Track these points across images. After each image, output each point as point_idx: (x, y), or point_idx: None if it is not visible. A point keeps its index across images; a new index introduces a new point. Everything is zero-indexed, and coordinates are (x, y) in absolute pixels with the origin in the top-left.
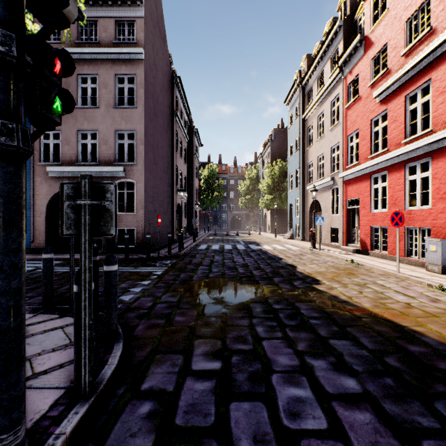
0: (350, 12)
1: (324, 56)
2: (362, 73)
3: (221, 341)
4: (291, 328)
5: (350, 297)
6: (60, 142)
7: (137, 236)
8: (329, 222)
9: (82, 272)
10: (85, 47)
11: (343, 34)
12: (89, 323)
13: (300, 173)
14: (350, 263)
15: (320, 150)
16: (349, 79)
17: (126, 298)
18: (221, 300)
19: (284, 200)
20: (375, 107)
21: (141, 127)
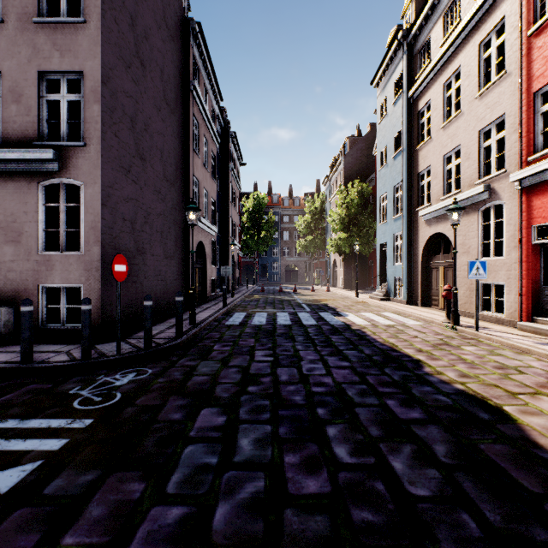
0: None
1: None
2: None
3: None
4: None
5: None
6: None
7: None
8: None
9: None
10: None
11: None
12: None
13: (403, 190)
14: None
15: (449, 141)
16: None
17: None
18: None
19: (366, 240)
20: None
21: (96, 64)
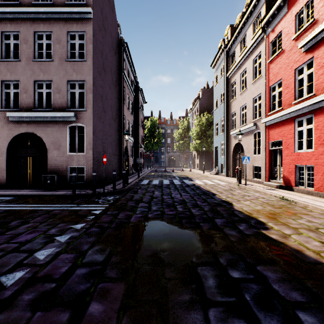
0: None
1: (246, 22)
2: (285, 29)
3: None
4: None
5: (319, 254)
6: (19, 91)
7: (87, 173)
8: (252, 161)
9: None
10: (41, 7)
11: None
12: None
13: (224, 121)
14: (280, 199)
15: (242, 101)
16: (271, 36)
17: (42, 255)
18: (159, 258)
19: (210, 144)
20: (300, 57)
21: (90, 77)
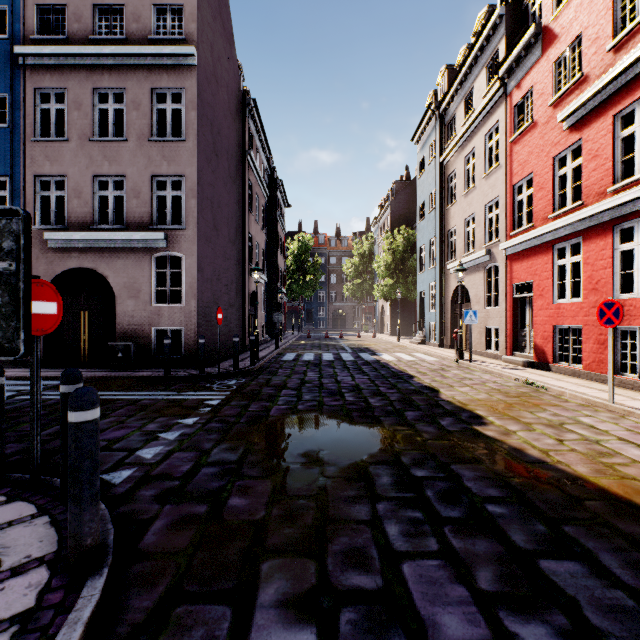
0: None
1: (475, 64)
2: (539, 85)
3: (316, 562)
4: (454, 527)
5: (546, 452)
6: (66, 194)
7: (186, 341)
8: (484, 319)
9: None
10: (105, 45)
11: (506, 28)
12: None
13: (436, 244)
14: (524, 384)
15: (468, 208)
16: (516, 96)
17: (148, 454)
18: (316, 457)
19: (411, 286)
20: (561, 137)
21: (193, 170)
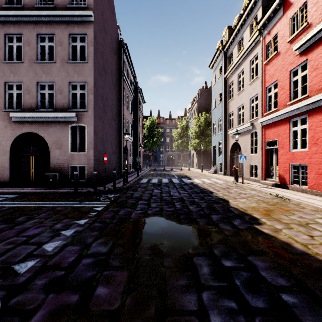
0: None
1: (244, 24)
2: (281, 32)
3: None
4: (263, 318)
5: (306, 246)
6: (22, 92)
7: (88, 172)
8: (249, 160)
9: None
10: (43, 10)
11: (261, 2)
12: None
13: (222, 121)
14: (275, 196)
15: (240, 101)
16: (268, 39)
17: (50, 247)
18: (158, 250)
19: (208, 143)
20: (295, 59)
21: (91, 79)
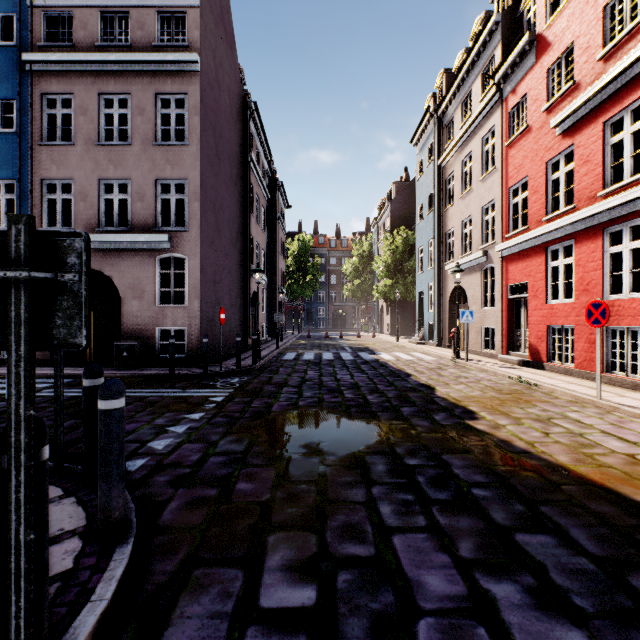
0: (512, 1)
1: (472, 69)
2: (533, 91)
3: (316, 535)
4: (441, 507)
5: (532, 444)
6: (72, 197)
7: (190, 340)
8: (480, 319)
9: (11, 428)
10: (110, 52)
11: (501, 34)
12: (27, 540)
13: (434, 245)
14: (517, 381)
15: (465, 210)
16: (512, 101)
17: (159, 445)
18: (317, 448)
19: (410, 286)
20: (555, 142)
21: (196, 174)
